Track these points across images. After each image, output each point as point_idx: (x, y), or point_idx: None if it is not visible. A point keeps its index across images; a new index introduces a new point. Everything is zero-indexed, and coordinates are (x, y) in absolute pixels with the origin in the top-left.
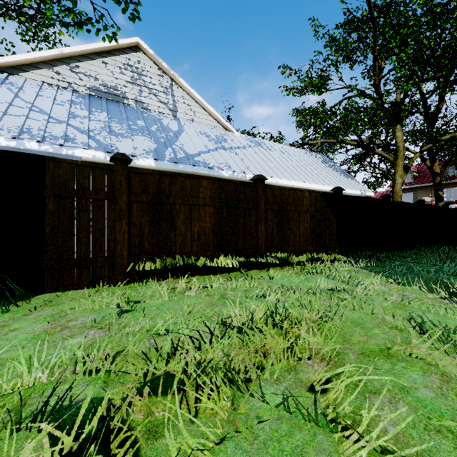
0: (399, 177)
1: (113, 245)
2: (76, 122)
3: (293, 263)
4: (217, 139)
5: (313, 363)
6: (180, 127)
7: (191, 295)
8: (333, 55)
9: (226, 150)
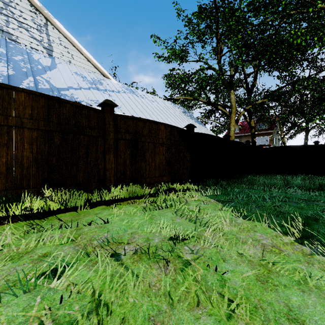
0: (232, 126)
1: None
2: None
3: (148, 194)
4: (92, 81)
5: None
6: (53, 64)
7: None
8: (190, 33)
9: (100, 90)
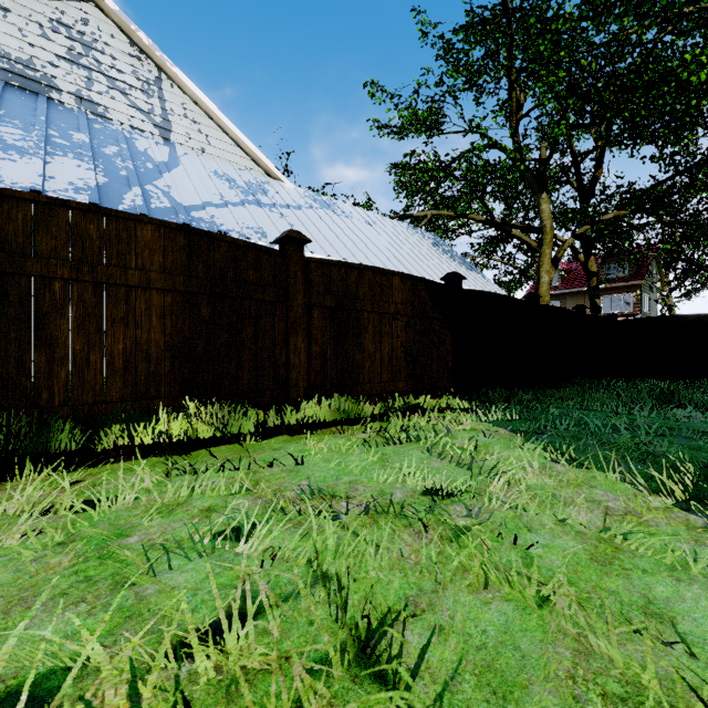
0: (545, 273)
1: None
2: None
3: (368, 416)
4: (248, 188)
5: None
6: (173, 158)
7: (2, 549)
8: (450, 73)
9: (263, 207)
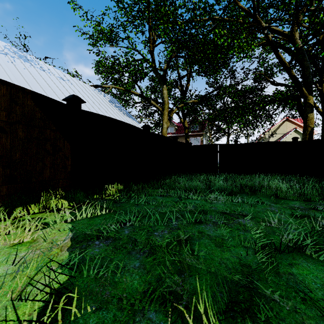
0: (165, 123)
1: None
2: None
3: None
4: None
5: None
6: None
7: None
8: (119, 10)
9: None
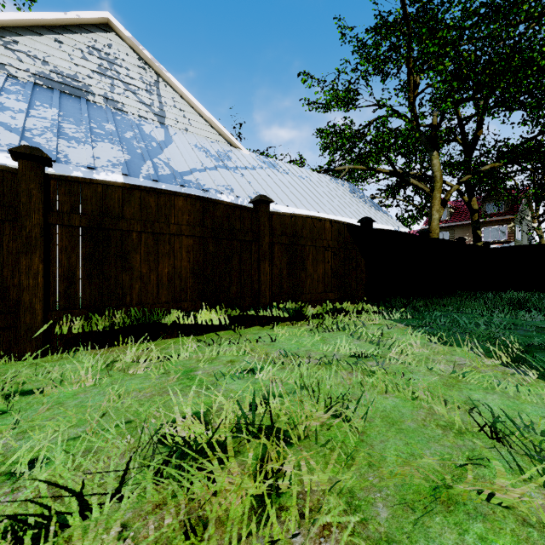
0: (436, 212)
1: (16, 294)
2: (5, 116)
3: (309, 315)
4: (218, 156)
5: (303, 544)
6: (168, 137)
7: (137, 374)
8: (363, 63)
9: (229, 169)
